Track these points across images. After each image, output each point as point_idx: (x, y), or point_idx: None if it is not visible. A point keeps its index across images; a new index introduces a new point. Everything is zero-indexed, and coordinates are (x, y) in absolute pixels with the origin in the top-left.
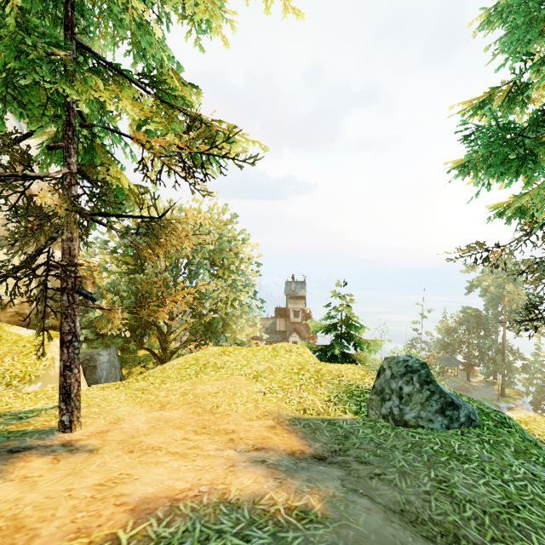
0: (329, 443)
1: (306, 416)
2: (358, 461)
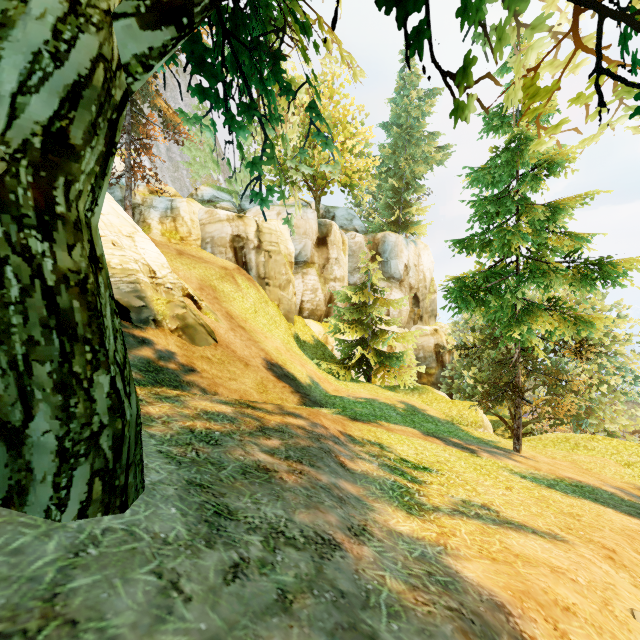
0: None
1: None
2: None
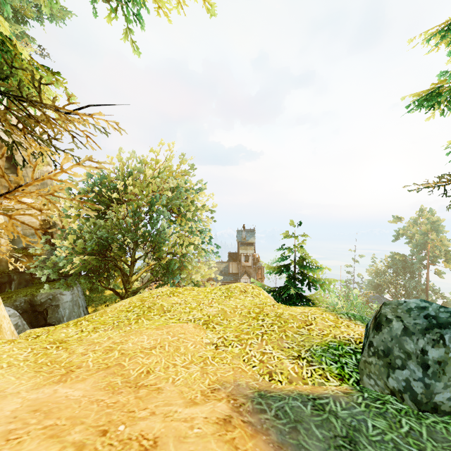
0: None
1: (275, 387)
2: None
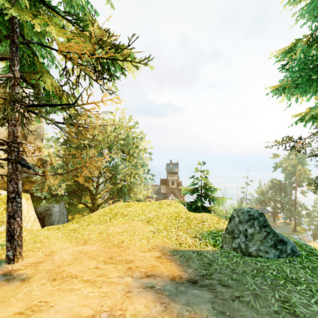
0: (198, 269)
1: (182, 248)
2: (221, 285)
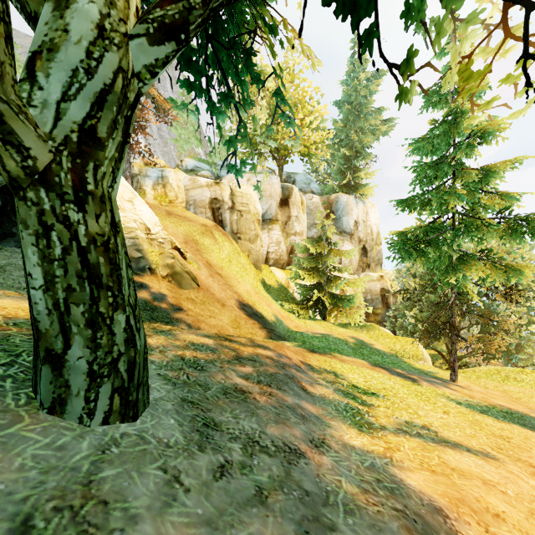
0: None
1: None
2: None
